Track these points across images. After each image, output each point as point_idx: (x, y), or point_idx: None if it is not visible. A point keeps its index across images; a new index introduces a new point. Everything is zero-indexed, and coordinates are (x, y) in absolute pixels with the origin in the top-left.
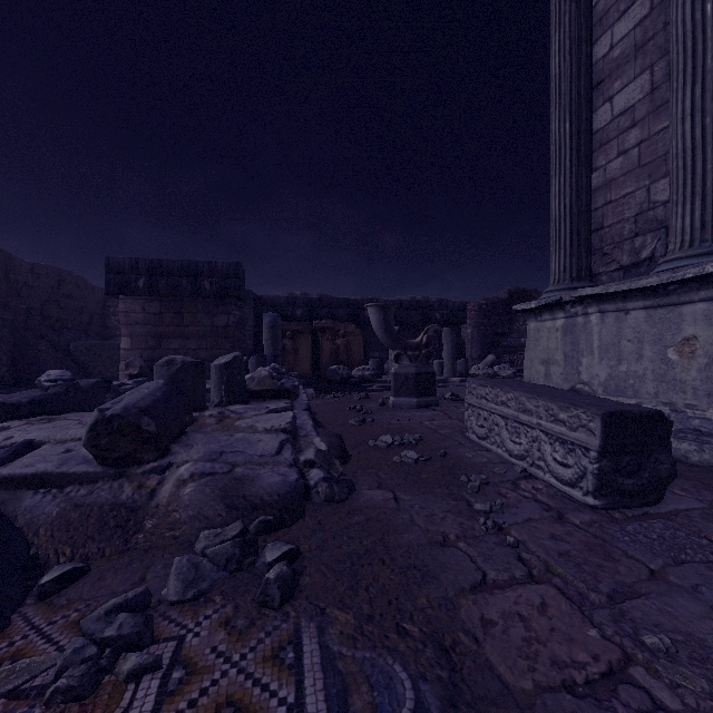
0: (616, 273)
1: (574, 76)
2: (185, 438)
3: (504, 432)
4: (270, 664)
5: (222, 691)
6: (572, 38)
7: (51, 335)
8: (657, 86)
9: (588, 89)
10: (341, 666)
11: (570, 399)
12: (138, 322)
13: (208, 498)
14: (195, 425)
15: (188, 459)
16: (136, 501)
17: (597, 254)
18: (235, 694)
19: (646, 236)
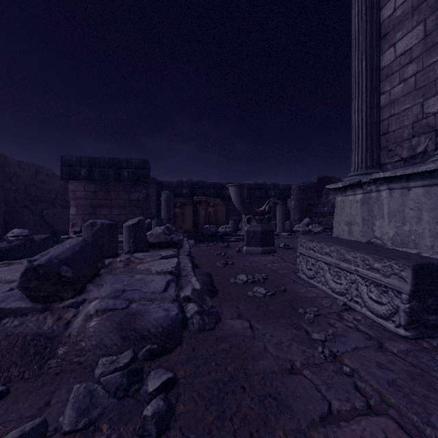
0: (398, 163)
1: (368, 30)
2: (98, 279)
3: (327, 275)
4: None
5: None
6: (367, 4)
7: (31, 206)
8: (429, 33)
9: (378, 39)
10: None
11: (382, 252)
12: (81, 197)
13: (108, 330)
14: (109, 268)
15: (98, 296)
16: (54, 331)
17: (384, 150)
18: None
19: (421, 137)
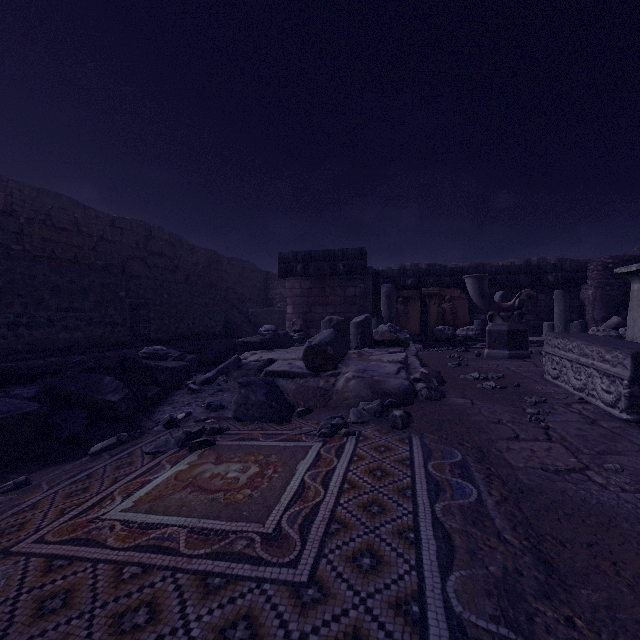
0: None
1: None
2: (344, 362)
3: (569, 372)
4: (398, 441)
5: (380, 443)
6: None
7: (238, 305)
8: None
9: None
10: (429, 447)
11: (618, 345)
12: (297, 295)
13: (362, 388)
14: (346, 357)
15: (348, 371)
16: (327, 387)
17: None
18: (385, 445)
19: None
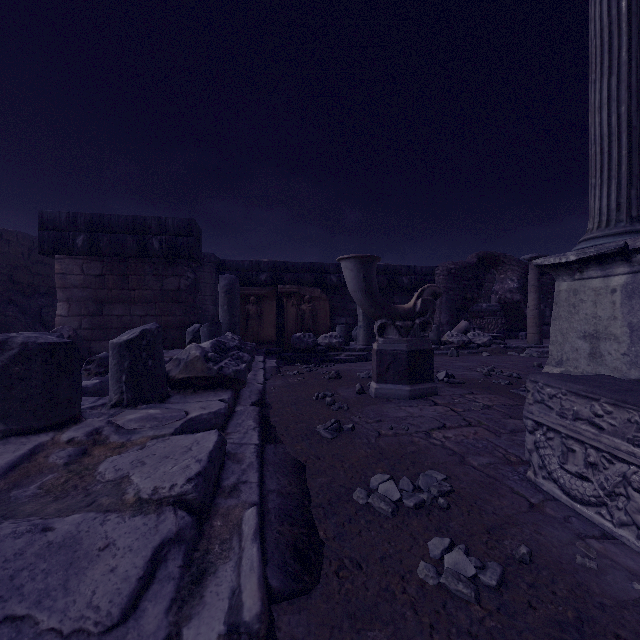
0: None
1: None
2: None
3: None
4: None
5: None
6: None
7: (21, 301)
8: None
9: None
10: None
11: None
12: (77, 285)
13: None
14: (15, 472)
15: None
16: None
17: None
18: None
19: None
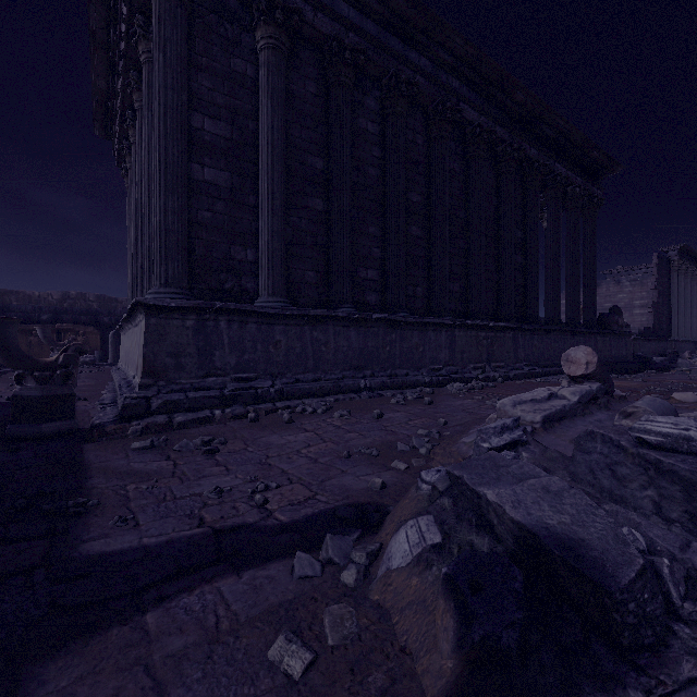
0: None
1: None
2: None
3: None
4: None
5: None
6: None
7: None
8: None
9: None
10: None
11: None
12: None
13: None
14: None
15: None
16: None
17: None
18: None
19: None
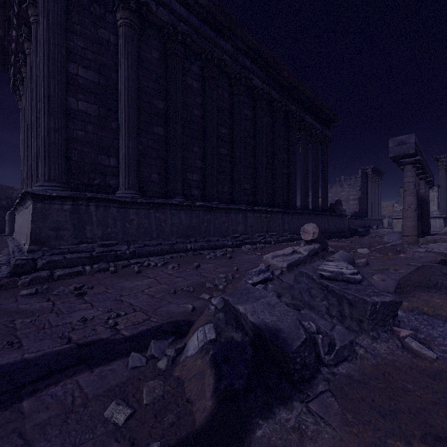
0: None
1: None
2: None
3: None
4: None
5: None
6: None
7: None
8: None
9: None
10: None
11: None
12: None
13: None
14: None
15: None
16: None
17: None
18: None
19: None
